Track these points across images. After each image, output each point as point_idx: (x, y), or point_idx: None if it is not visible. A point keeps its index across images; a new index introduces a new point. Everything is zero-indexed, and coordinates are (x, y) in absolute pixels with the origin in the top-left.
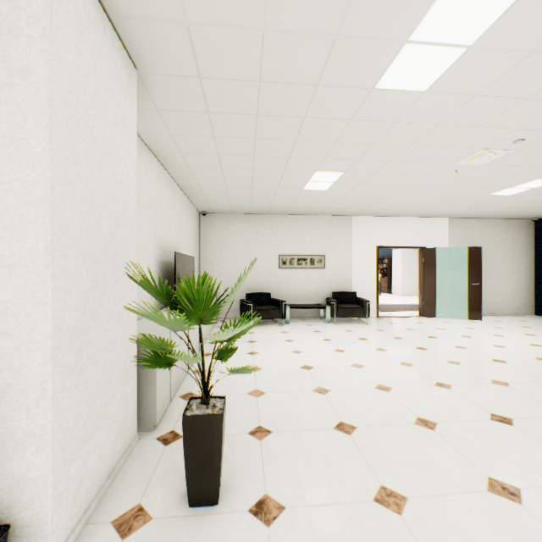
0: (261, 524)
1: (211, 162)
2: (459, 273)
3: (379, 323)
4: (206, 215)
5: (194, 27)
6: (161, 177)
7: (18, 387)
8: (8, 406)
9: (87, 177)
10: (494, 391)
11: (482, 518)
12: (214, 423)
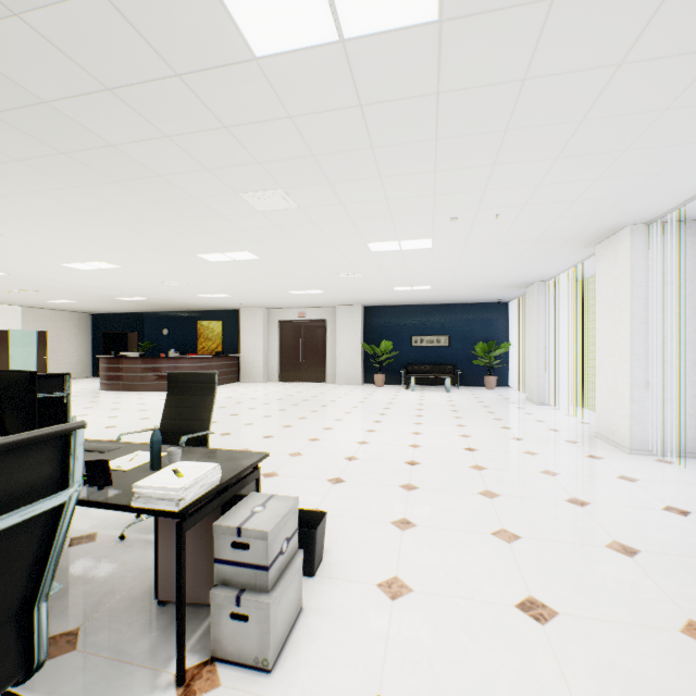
0: None
1: None
2: (33, 350)
3: None
4: None
5: None
6: None
7: None
8: None
9: None
10: None
11: None
12: None
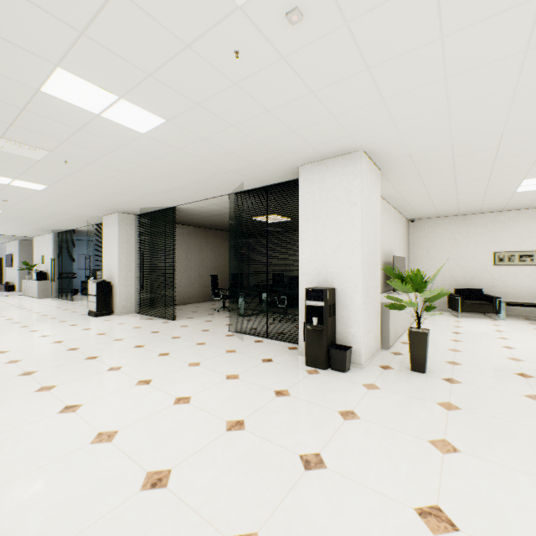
0: (447, 382)
1: (419, 192)
2: None
3: None
4: (413, 221)
5: (412, 153)
6: (383, 207)
7: (352, 305)
8: (349, 311)
9: (368, 232)
10: None
11: None
12: (423, 336)
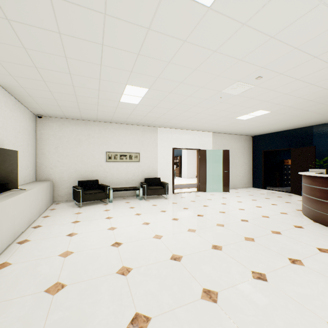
0: None
1: (21, 57)
2: (218, 165)
3: (174, 197)
4: (42, 118)
5: None
6: None
7: None
8: None
9: None
10: (248, 247)
11: None
12: None
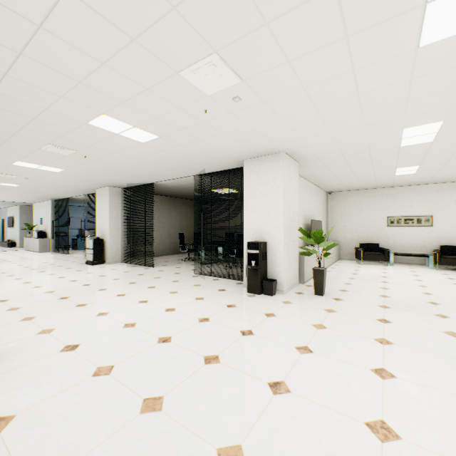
0: (334, 300)
1: (329, 175)
2: None
3: None
4: (331, 193)
5: (316, 154)
6: (304, 185)
7: (277, 253)
8: (275, 256)
9: (288, 205)
10: None
11: (417, 315)
12: (321, 272)
